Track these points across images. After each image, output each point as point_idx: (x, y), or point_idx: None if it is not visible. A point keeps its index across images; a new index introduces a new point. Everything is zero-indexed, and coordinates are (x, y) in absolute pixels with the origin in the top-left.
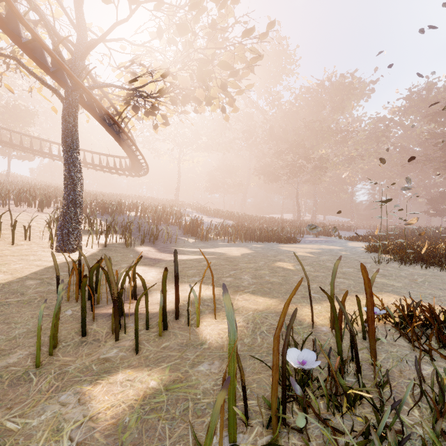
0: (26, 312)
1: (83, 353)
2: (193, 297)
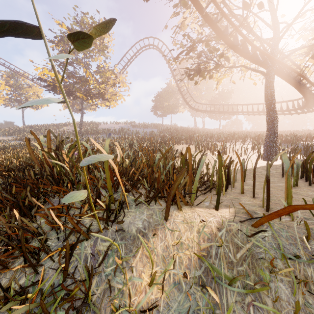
0: None
1: None
2: None
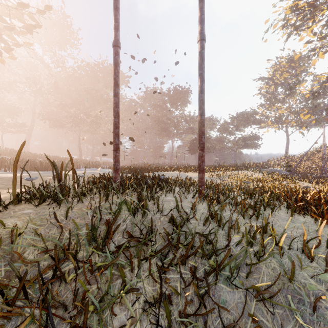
0: None
1: None
2: None
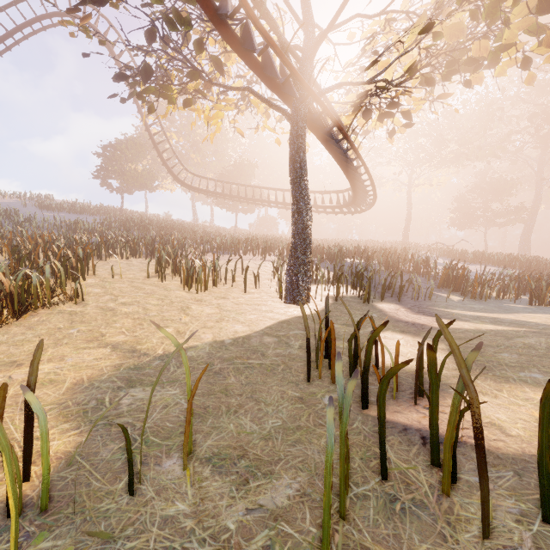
0: (273, 386)
1: (415, 549)
2: None
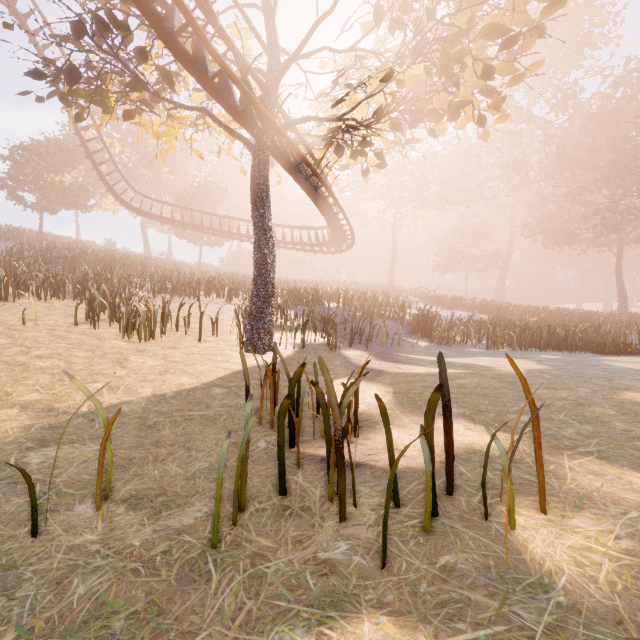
0: (210, 434)
1: (287, 535)
2: (461, 446)
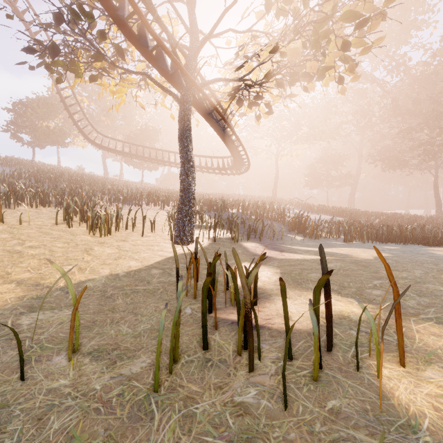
0: (151, 303)
1: (210, 382)
2: (334, 313)
